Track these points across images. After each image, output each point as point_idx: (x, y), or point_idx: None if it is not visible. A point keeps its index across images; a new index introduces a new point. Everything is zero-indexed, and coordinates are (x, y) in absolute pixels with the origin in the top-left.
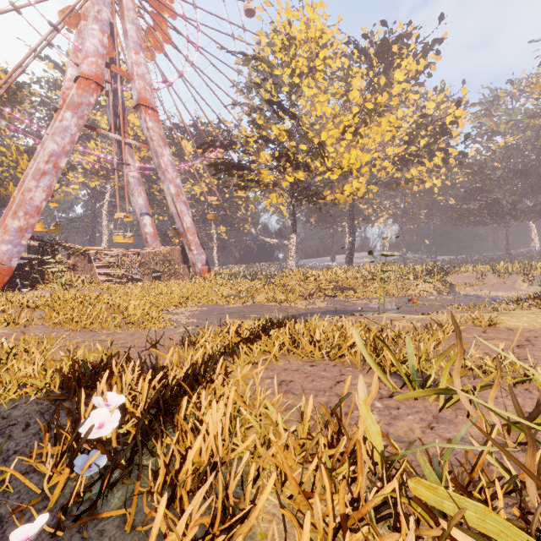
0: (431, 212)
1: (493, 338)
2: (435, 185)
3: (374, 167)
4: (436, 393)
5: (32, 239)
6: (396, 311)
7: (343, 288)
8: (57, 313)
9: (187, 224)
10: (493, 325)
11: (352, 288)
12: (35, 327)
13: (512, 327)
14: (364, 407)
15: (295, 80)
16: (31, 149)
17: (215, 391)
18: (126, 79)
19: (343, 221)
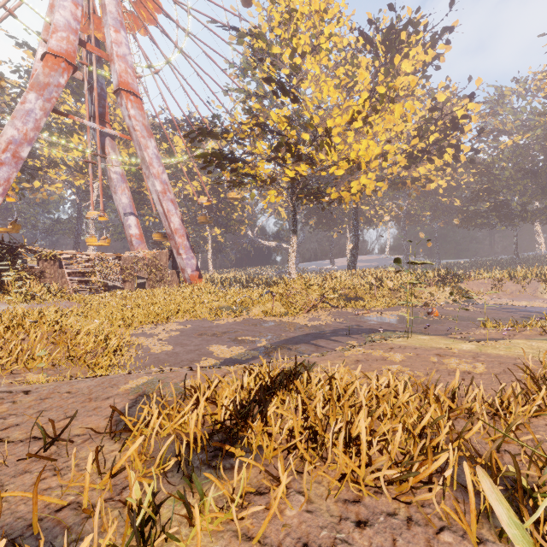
0: (435, 214)
1: None
2: (440, 186)
3: (386, 161)
4: None
5: None
6: (420, 330)
7: (350, 297)
8: None
9: (175, 225)
10: None
11: (359, 297)
12: None
13: None
14: None
15: (296, 61)
16: None
17: None
18: None
19: (344, 223)
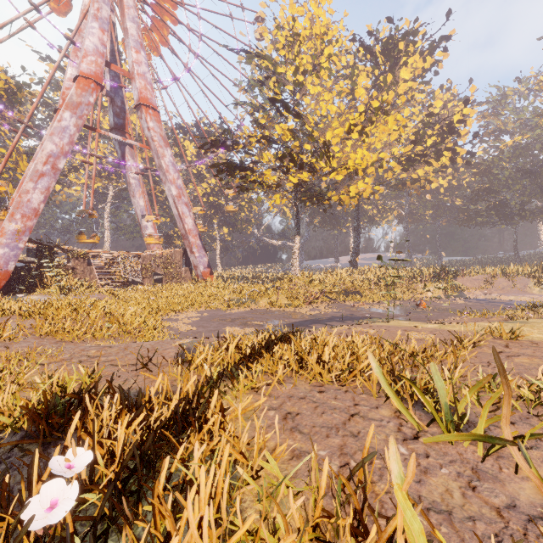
0: (437, 213)
1: (518, 354)
2: (441, 185)
3: (381, 167)
4: (474, 439)
5: (31, 242)
6: (404, 317)
7: (348, 292)
8: (50, 321)
9: (188, 226)
10: (515, 338)
11: (357, 292)
12: (21, 339)
13: (536, 340)
14: (402, 494)
15: (299, 78)
16: (31, 150)
17: (209, 432)
18: (128, 80)
19: (347, 222)
